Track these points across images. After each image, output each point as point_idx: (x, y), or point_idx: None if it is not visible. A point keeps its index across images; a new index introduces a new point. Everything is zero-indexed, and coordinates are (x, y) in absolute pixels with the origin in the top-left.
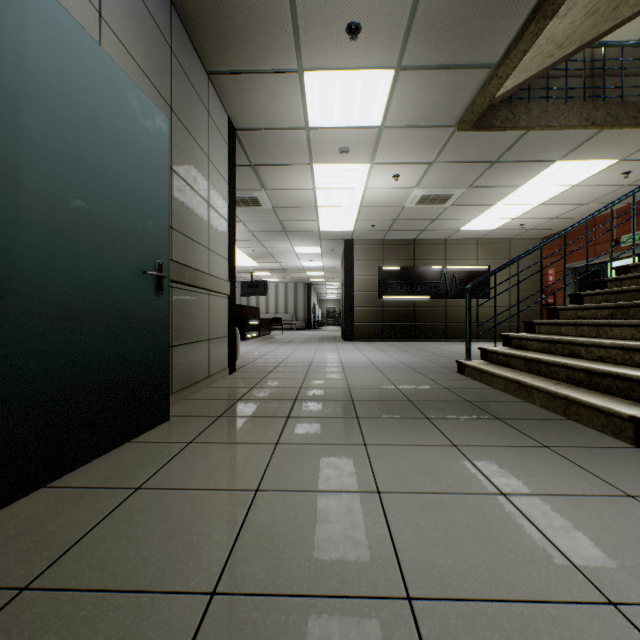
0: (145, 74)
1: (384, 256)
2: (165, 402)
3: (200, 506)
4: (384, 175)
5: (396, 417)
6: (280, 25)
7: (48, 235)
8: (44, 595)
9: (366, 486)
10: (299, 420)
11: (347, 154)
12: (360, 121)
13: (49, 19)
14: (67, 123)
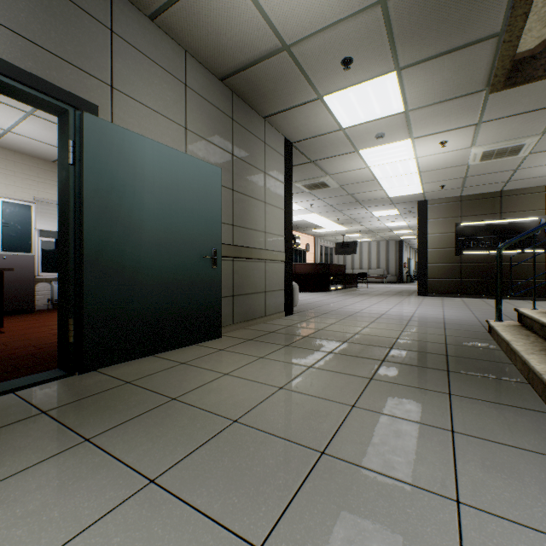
0: (213, 144)
1: (462, 212)
2: (219, 327)
3: (198, 374)
4: (429, 144)
5: (358, 356)
6: (295, 79)
7: (154, 247)
8: (132, 385)
9: (278, 384)
10: (290, 348)
11: (382, 138)
12: (383, 113)
13: (155, 153)
14: (163, 195)
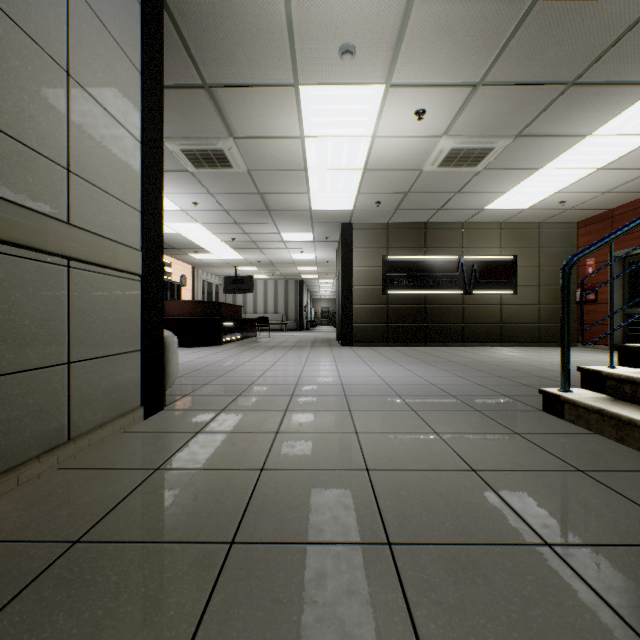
0: None
1: (389, 243)
2: None
3: None
4: (403, 110)
5: None
6: None
7: None
8: None
9: None
10: None
11: (352, 57)
12: None
13: None
14: None
